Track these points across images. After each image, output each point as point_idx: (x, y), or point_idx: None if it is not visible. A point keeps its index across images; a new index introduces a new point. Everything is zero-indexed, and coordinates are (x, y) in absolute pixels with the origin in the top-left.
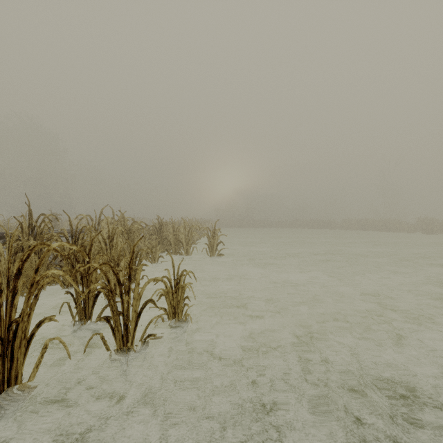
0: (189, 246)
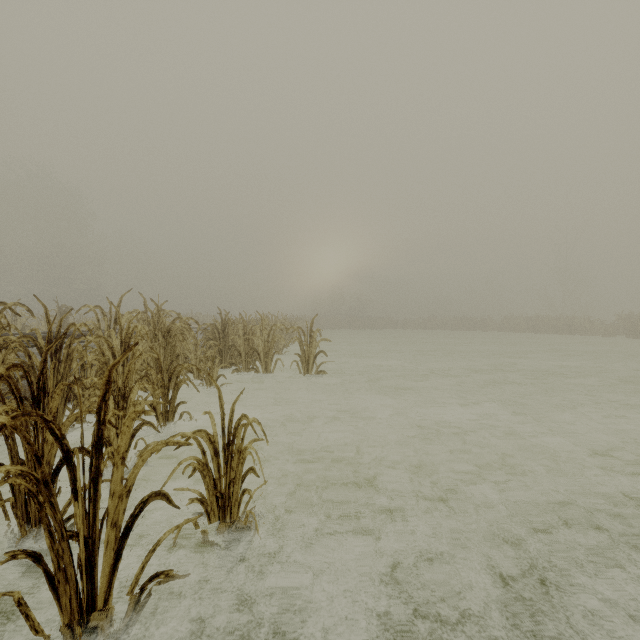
0: (269, 357)
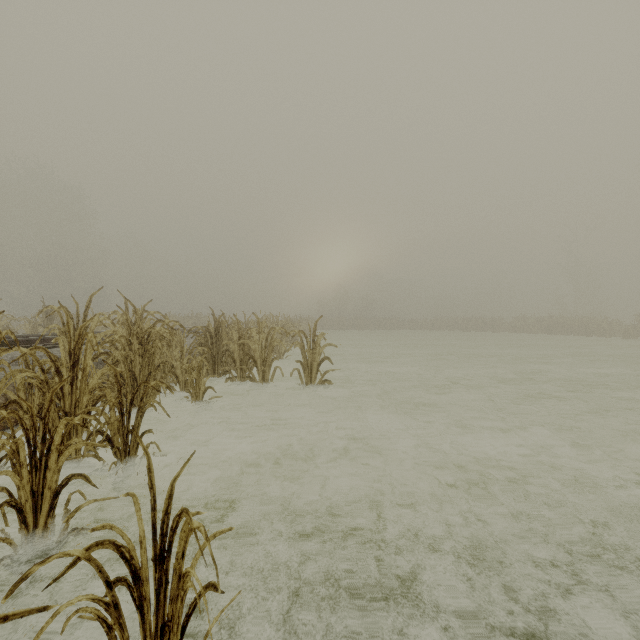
0: (267, 365)
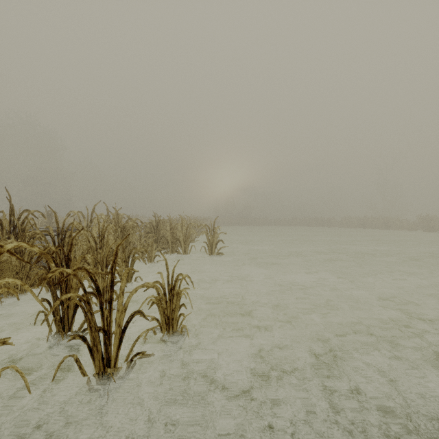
0: (187, 244)
